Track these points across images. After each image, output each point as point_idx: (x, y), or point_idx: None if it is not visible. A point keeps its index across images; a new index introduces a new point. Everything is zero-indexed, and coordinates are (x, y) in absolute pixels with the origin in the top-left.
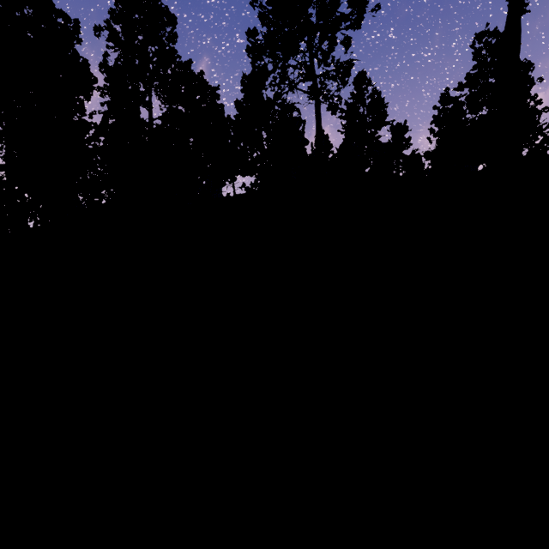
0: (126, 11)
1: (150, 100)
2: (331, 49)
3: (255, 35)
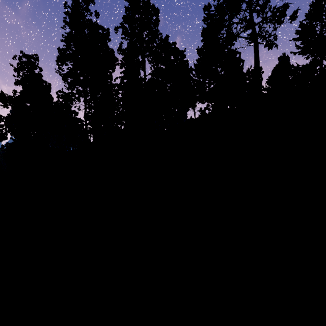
0: (131, 14)
1: (144, 64)
2: (267, 1)
3: (209, 8)
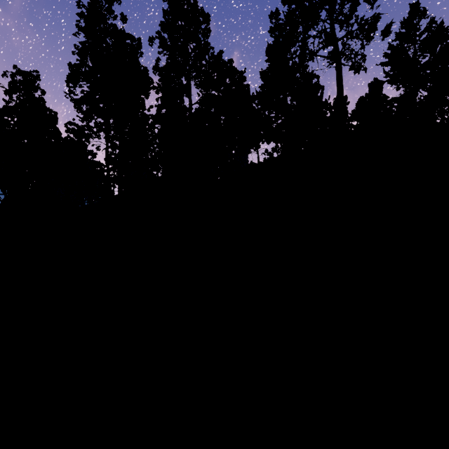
0: (171, 20)
1: (189, 89)
2: (353, 10)
3: (277, 16)
